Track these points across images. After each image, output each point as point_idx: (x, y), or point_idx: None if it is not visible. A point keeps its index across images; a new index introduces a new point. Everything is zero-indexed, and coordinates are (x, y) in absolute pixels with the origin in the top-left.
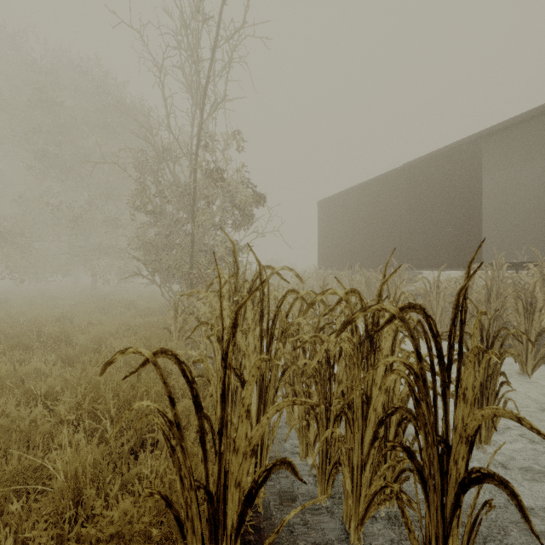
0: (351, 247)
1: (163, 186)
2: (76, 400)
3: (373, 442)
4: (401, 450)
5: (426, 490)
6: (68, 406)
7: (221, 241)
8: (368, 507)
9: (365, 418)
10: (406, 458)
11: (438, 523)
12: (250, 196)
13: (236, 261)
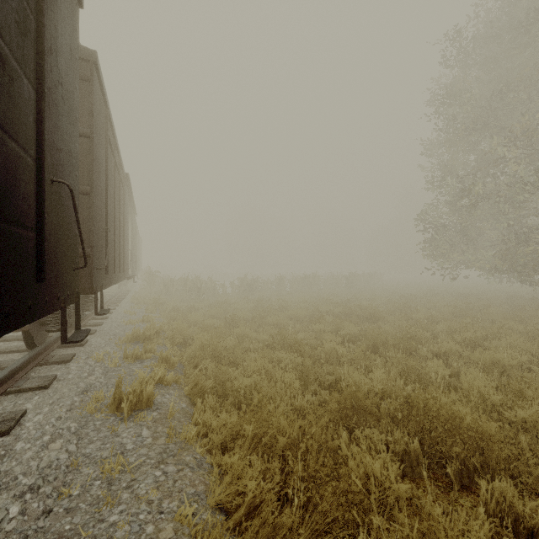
0: None
1: None
2: None
3: None
4: None
5: None
6: None
7: None
8: None
9: None
10: None
11: None
12: None
13: None
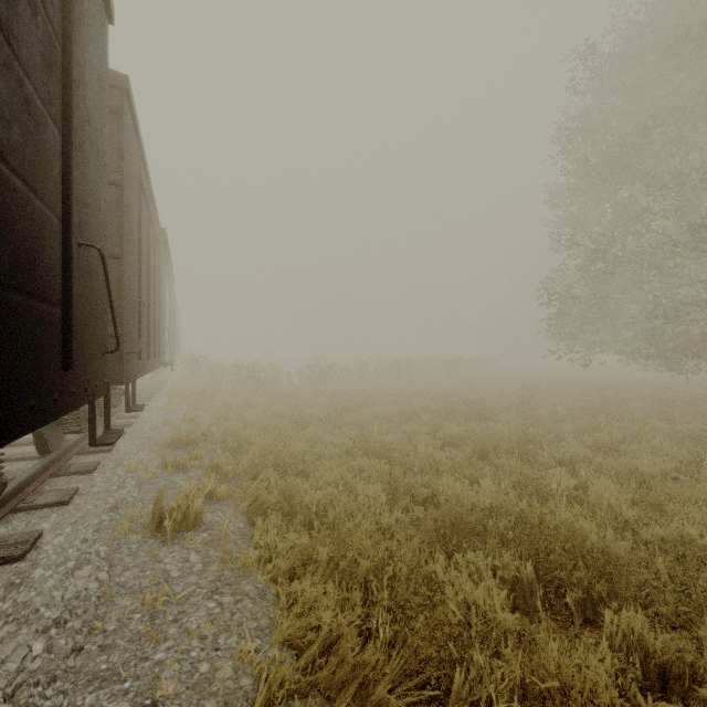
0: None
1: None
2: None
3: None
4: None
5: None
6: None
7: None
8: None
9: None
10: None
11: None
12: None
13: None
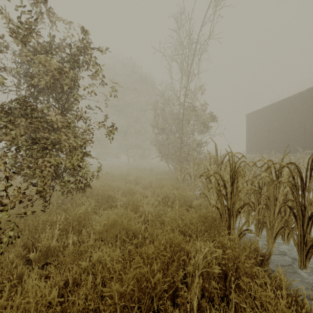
0: (268, 140)
1: (166, 116)
2: (162, 197)
3: (278, 213)
4: (287, 207)
5: (296, 220)
6: (160, 198)
7: (193, 140)
8: (276, 235)
9: (275, 205)
10: (291, 216)
11: (301, 231)
12: (208, 117)
13: (216, 150)
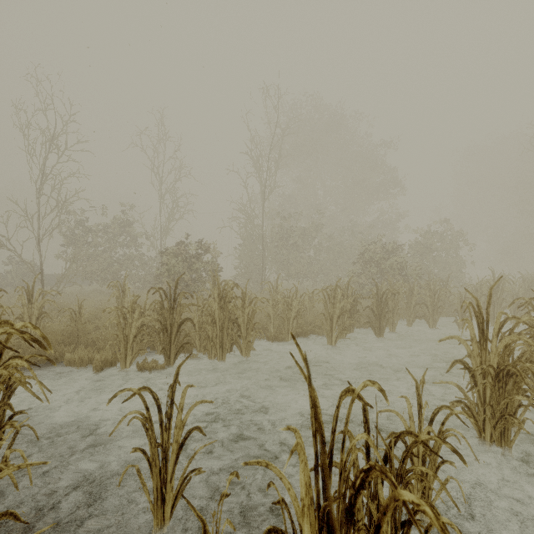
0: None
1: None
2: None
3: None
4: None
5: None
6: None
7: None
8: None
9: None
10: None
11: None
12: None
13: None
